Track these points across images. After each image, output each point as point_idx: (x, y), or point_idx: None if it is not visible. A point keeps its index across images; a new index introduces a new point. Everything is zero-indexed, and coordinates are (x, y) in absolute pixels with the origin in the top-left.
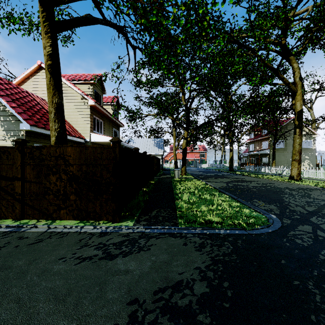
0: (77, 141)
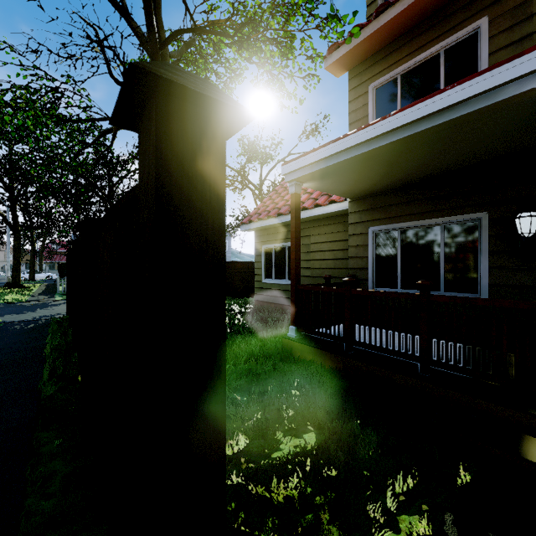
0: (348, 211)
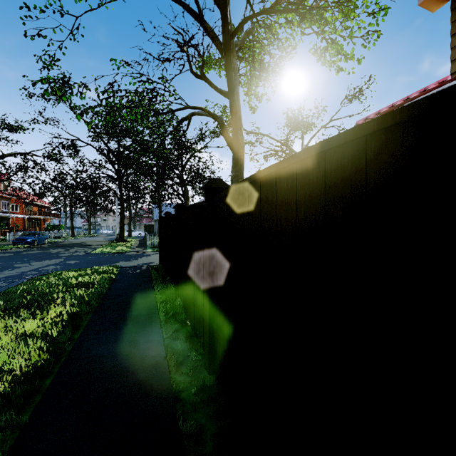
0: None
